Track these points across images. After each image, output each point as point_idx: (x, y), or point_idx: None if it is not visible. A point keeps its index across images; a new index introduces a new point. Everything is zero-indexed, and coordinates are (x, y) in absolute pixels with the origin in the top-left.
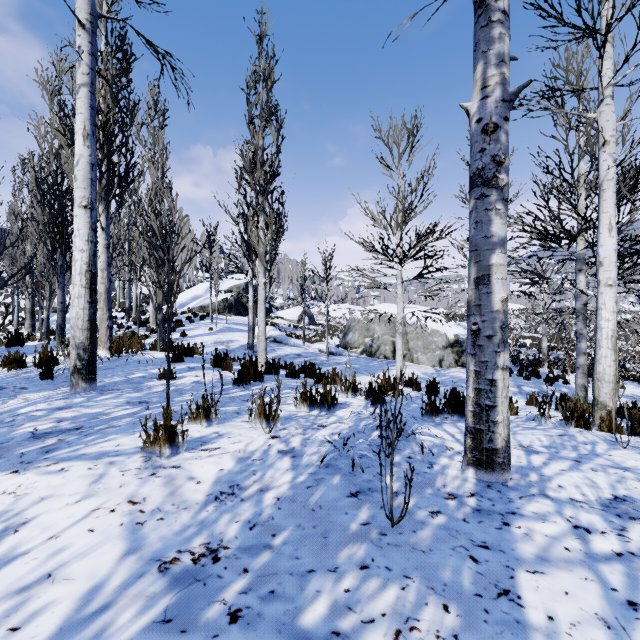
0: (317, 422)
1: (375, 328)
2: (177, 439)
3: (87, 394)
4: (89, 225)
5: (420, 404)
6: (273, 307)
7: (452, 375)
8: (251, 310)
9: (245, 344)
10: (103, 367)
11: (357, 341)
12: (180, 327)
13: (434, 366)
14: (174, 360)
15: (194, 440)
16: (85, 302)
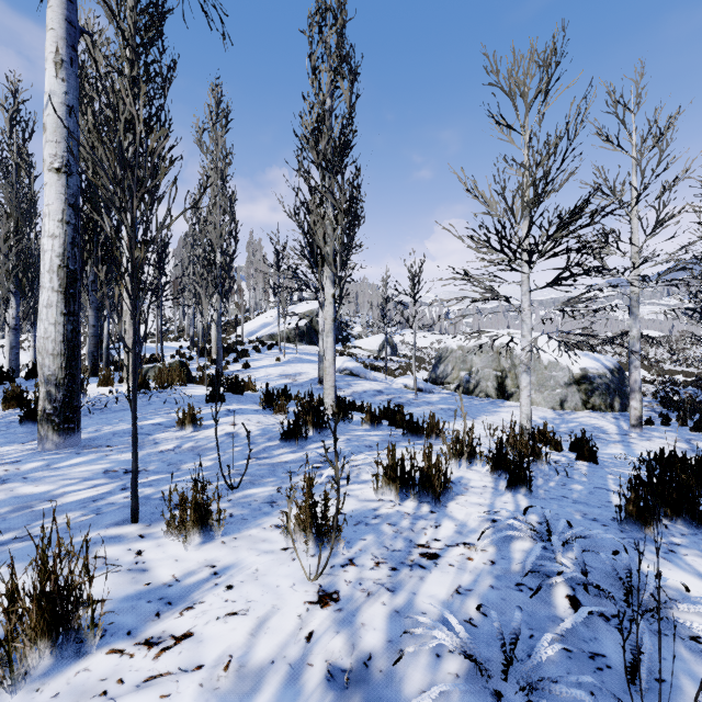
0: (418, 539)
1: (473, 359)
2: (77, 621)
3: (54, 454)
4: (64, 198)
5: (585, 484)
6: (350, 336)
7: (582, 421)
8: (322, 336)
9: (315, 377)
10: (115, 408)
11: (450, 375)
12: (244, 357)
13: (553, 408)
14: (212, 399)
15: (150, 594)
16: (57, 314)
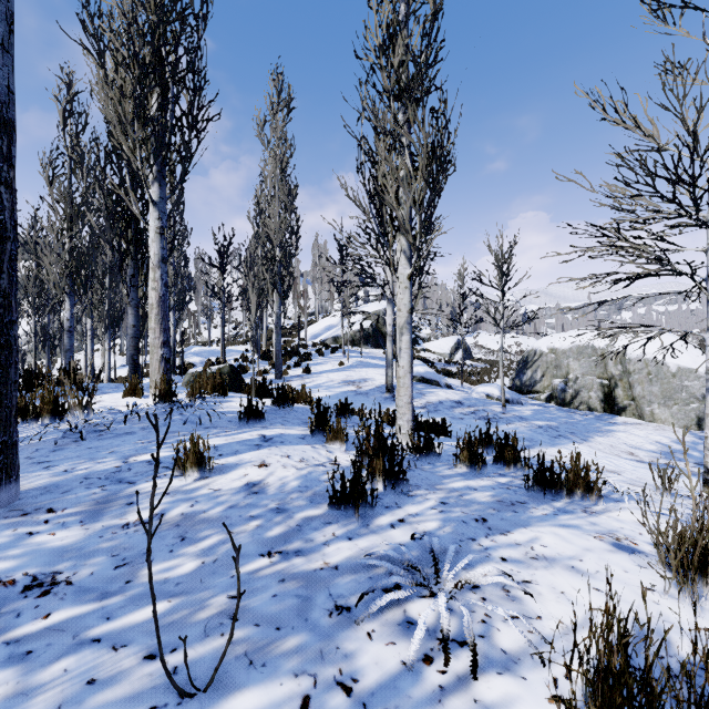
0: None
1: (569, 364)
2: None
3: None
4: None
5: None
6: (418, 338)
7: None
8: (390, 338)
9: (382, 384)
10: (120, 430)
11: (539, 383)
12: (306, 361)
13: (686, 428)
14: (247, 418)
15: None
16: None
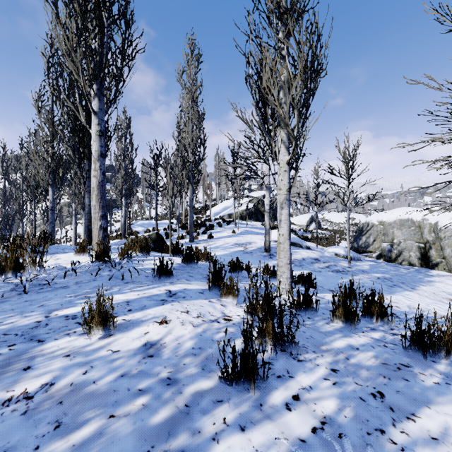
0: None
1: (394, 232)
2: None
3: None
4: None
5: None
6: None
7: None
8: (267, 214)
9: (262, 246)
10: (58, 284)
11: (372, 245)
12: (210, 230)
13: None
14: (160, 274)
15: None
16: None
